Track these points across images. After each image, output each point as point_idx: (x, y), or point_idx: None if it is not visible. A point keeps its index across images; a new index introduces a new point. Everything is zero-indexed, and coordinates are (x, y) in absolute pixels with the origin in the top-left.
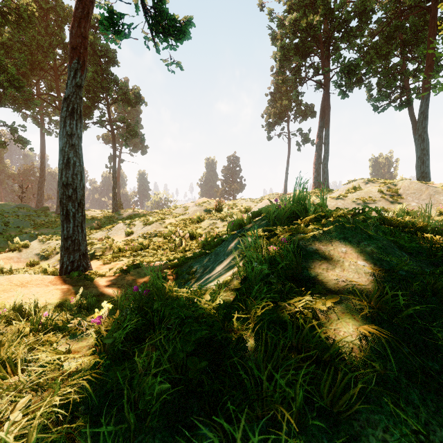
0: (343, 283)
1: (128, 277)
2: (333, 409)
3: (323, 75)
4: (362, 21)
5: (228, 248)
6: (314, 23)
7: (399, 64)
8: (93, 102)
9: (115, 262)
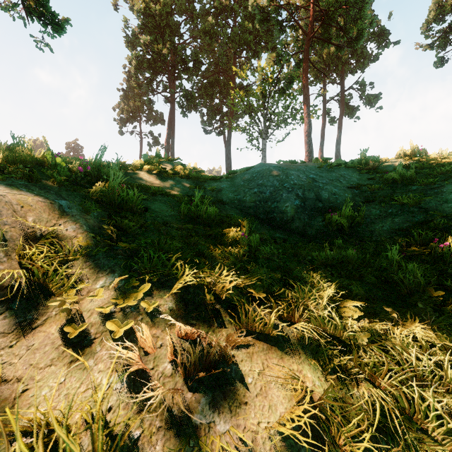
0: (169, 168)
1: None
2: (165, 172)
3: (170, 93)
4: (196, 66)
5: None
6: (163, 52)
7: (218, 105)
8: None
9: None
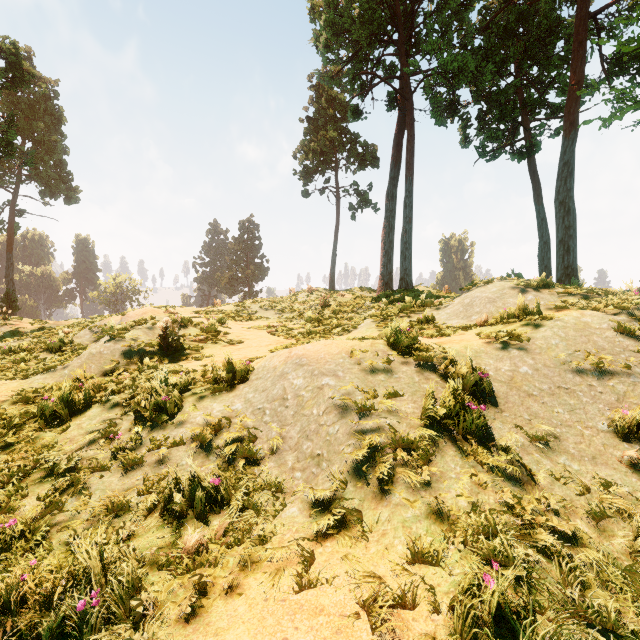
0: None
1: None
2: None
3: (403, 78)
4: None
5: None
6: None
7: (516, 86)
8: None
9: None
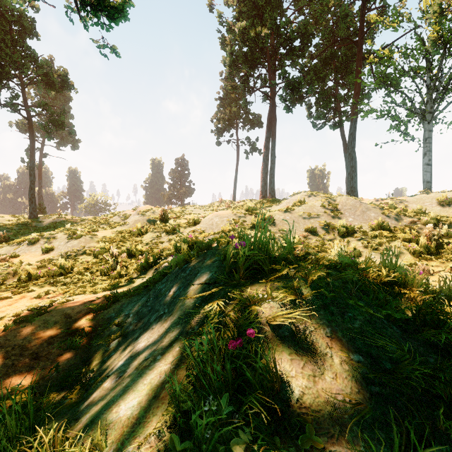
0: (342, 410)
1: (26, 332)
2: None
3: (270, 87)
4: (304, 43)
5: (170, 294)
6: (262, 35)
7: (333, 88)
8: (0, 78)
9: (20, 295)
